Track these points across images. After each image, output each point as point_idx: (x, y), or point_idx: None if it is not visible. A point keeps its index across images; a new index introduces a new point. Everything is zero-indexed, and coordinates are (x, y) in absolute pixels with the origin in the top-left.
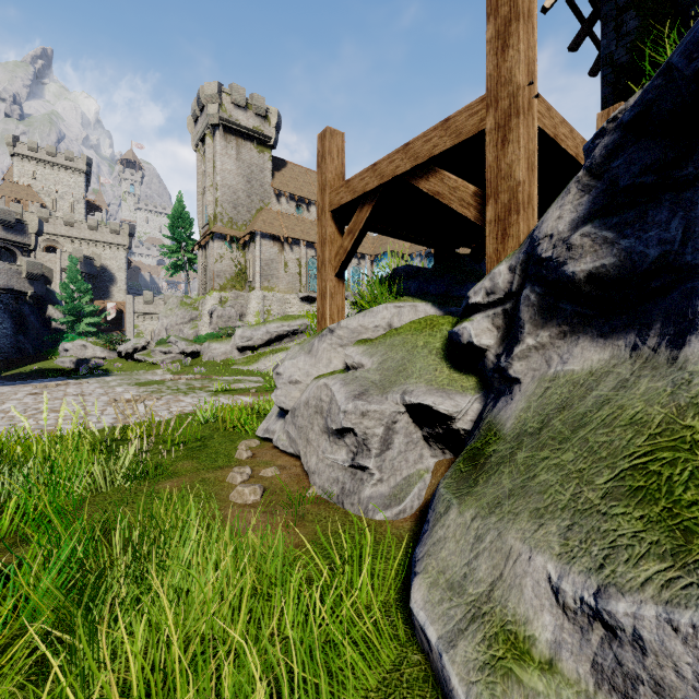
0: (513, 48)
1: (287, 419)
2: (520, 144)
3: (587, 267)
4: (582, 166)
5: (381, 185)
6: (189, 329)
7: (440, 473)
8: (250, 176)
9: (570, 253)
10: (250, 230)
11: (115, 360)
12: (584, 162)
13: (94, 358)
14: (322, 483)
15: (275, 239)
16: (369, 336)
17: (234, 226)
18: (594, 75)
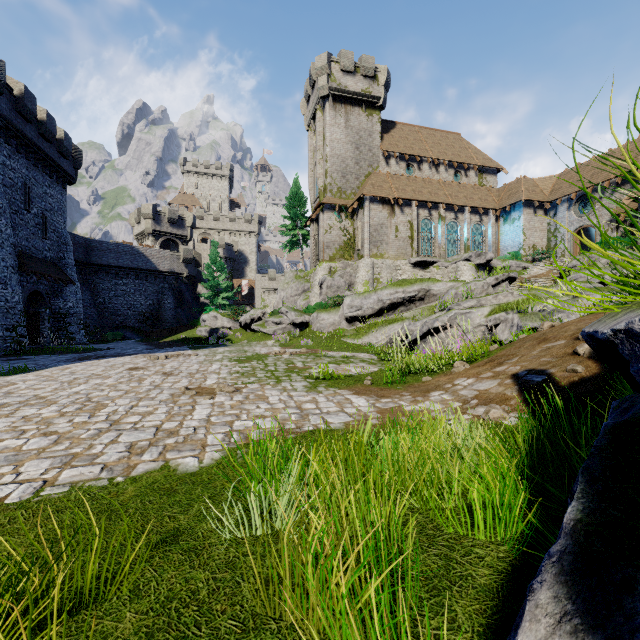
0: None
1: None
2: None
3: None
4: None
5: None
6: (301, 300)
7: None
8: (358, 142)
9: None
10: (359, 196)
11: (237, 330)
12: None
13: (222, 328)
14: None
15: (384, 202)
16: None
17: (342, 195)
18: None
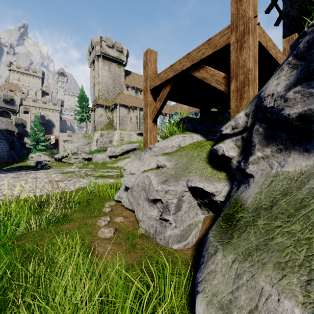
0: None
1: (128, 192)
2: (250, 49)
3: (298, 110)
4: (278, 64)
5: (175, 75)
6: (87, 147)
7: (207, 223)
8: (114, 78)
9: (286, 103)
10: (114, 103)
11: (53, 162)
12: (292, 52)
13: (44, 161)
14: (145, 227)
15: (126, 107)
16: (169, 151)
17: (107, 101)
18: (277, 25)
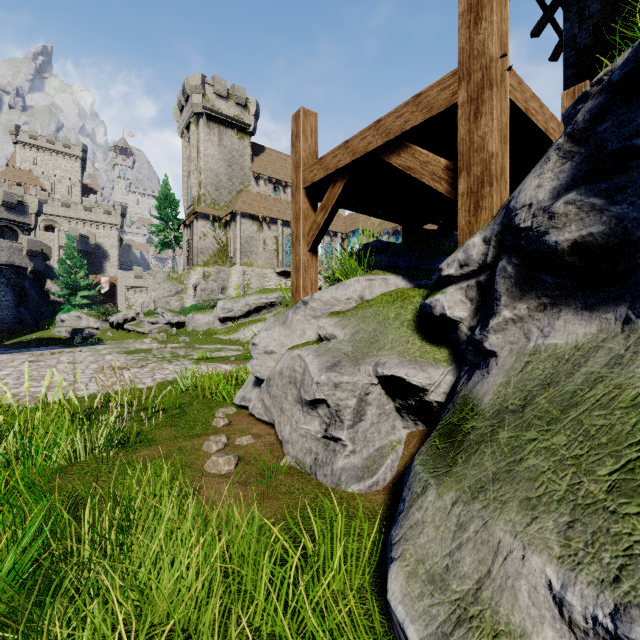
0: (486, 20)
1: (262, 388)
2: (493, 116)
3: (571, 236)
4: (551, 141)
5: (353, 161)
6: (175, 301)
7: (413, 444)
8: (231, 160)
9: (553, 222)
10: (231, 211)
11: (107, 330)
12: (565, 128)
13: (88, 328)
14: (296, 453)
15: (254, 219)
16: (341, 308)
17: (216, 207)
18: (555, 60)
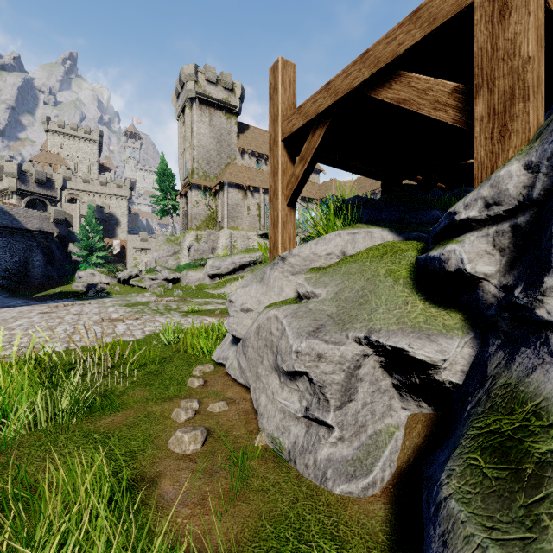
0: None
1: (239, 348)
2: (529, 8)
3: None
4: None
5: (335, 103)
6: (172, 260)
7: (416, 432)
8: (220, 138)
9: None
10: (220, 181)
11: (115, 285)
12: None
13: (100, 283)
14: (271, 430)
15: (240, 188)
16: (322, 264)
17: (207, 178)
18: None
